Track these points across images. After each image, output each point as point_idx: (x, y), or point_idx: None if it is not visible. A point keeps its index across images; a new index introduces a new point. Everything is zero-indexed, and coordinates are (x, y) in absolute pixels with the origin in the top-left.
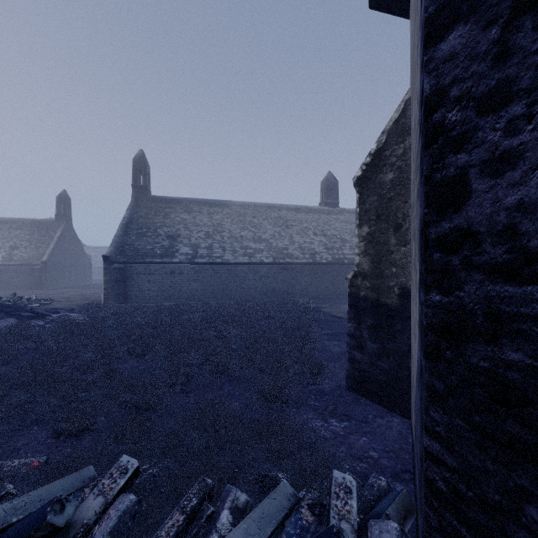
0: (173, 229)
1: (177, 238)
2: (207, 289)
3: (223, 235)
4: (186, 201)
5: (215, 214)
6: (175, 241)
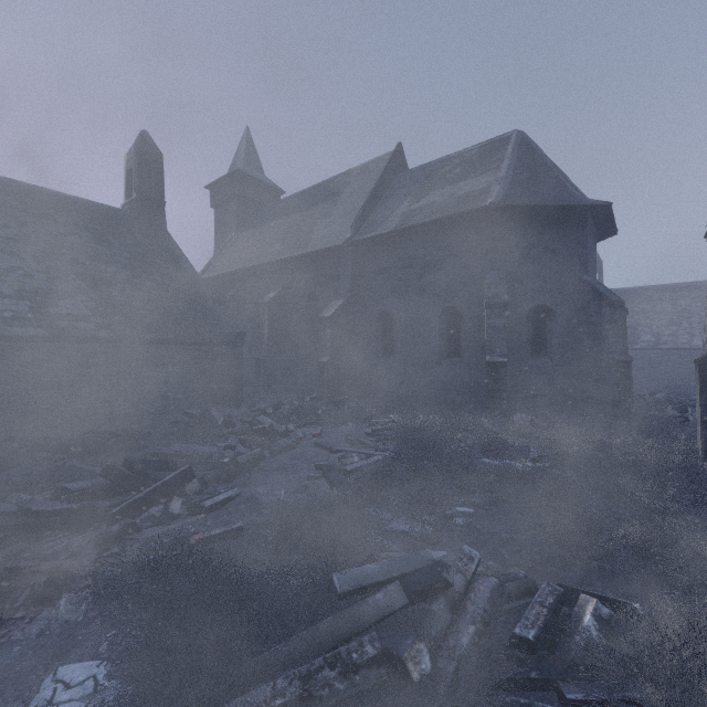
0: (631, 319)
1: (637, 327)
2: (671, 372)
3: (690, 321)
4: (643, 290)
5: (680, 300)
6: (634, 330)
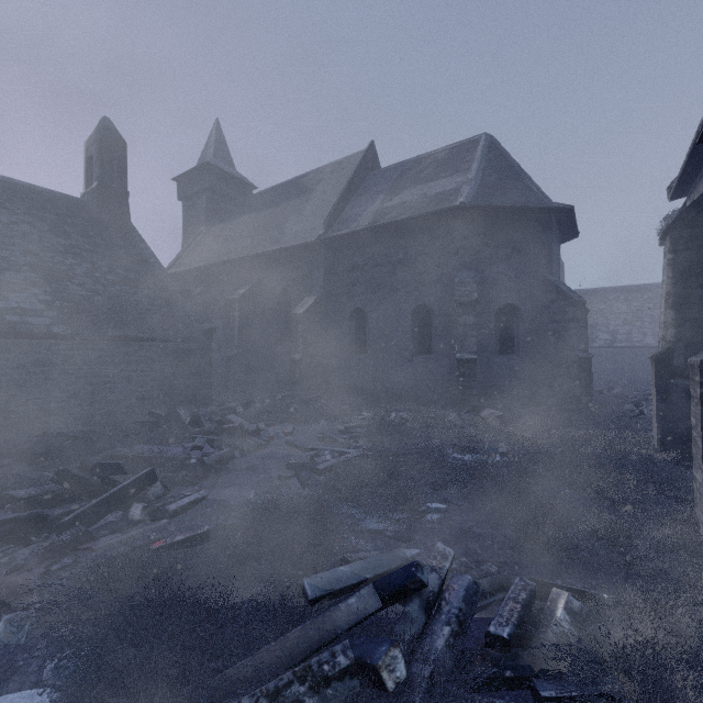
0: (590, 319)
1: (595, 326)
2: (625, 369)
3: (642, 321)
4: (600, 291)
5: (633, 301)
6: (593, 329)
